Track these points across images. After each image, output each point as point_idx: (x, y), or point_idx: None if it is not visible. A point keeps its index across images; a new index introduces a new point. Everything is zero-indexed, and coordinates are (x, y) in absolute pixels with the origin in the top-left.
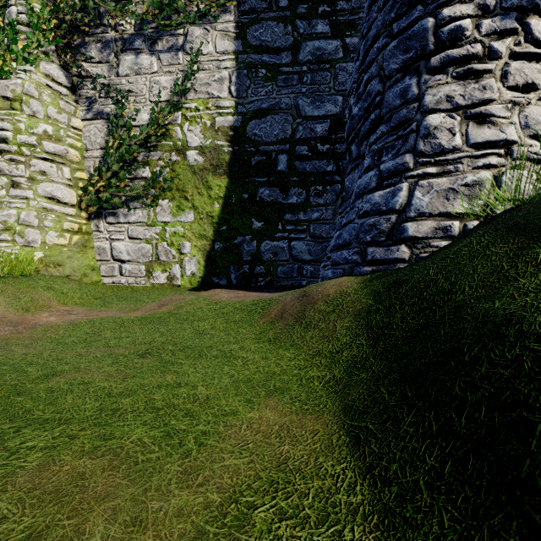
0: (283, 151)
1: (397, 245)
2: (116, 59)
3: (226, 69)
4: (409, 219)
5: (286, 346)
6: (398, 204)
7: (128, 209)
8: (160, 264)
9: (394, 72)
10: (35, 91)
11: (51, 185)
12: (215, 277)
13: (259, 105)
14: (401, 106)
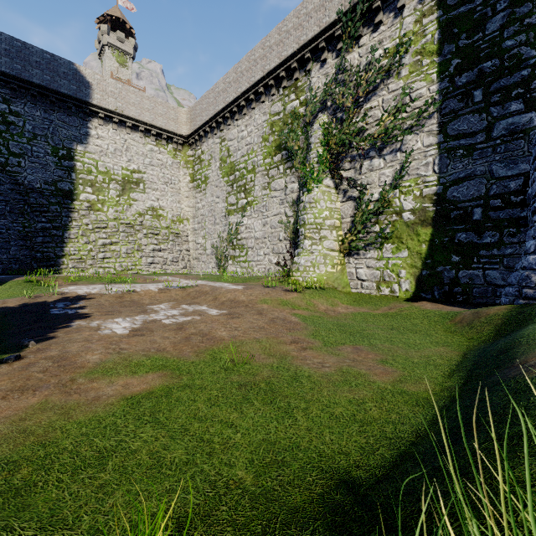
0: (478, 205)
1: None
2: (359, 165)
3: (431, 156)
4: None
5: (458, 335)
6: None
7: (366, 250)
8: (385, 282)
9: None
10: (321, 196)
11: (328, 241)
12: (422, 293)
13: (457, 175)
14: None
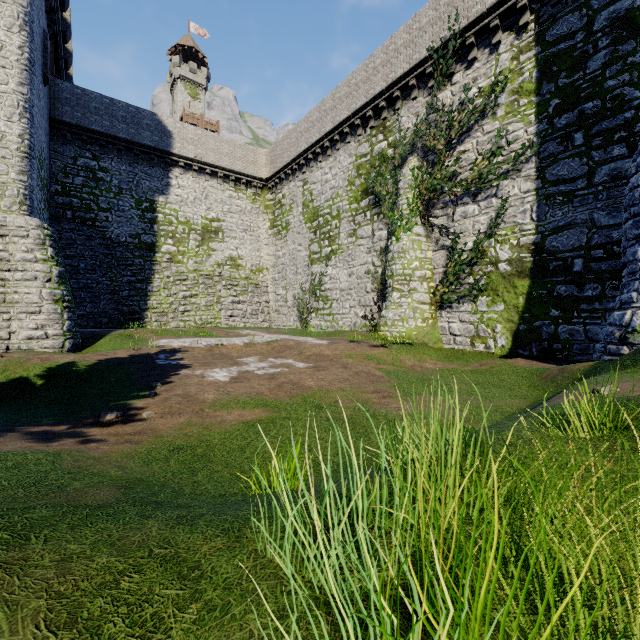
0: (578, 256)
1: (622, 346)
2: (451, 212)
3: (528, 203)
4: (628, 332)
5: (540, 389)
6: (624, 323)
7: (459, 303)
8: (479, 338)
9: (630, 238)
10: (411, 245)
11: (418, 294)
12: (519, 349)
13: (556, 224)
14: (633, 261)
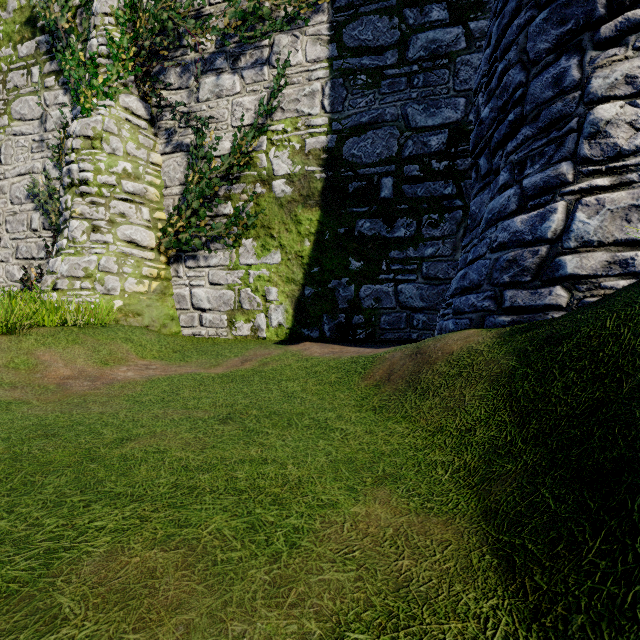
0: (388, 173)
1: (549, 287)
2: (196, 83)
3: (319, 80)
4: (567, 251)
5: (397, 417)
6: (550, 232)
7: (208, 251)
8: (243, 313)
9: (543, 53)
10: (114, 127)
11: (131, 228)
12: (305, 328)
13: (358, 119)
14: (553, 99)
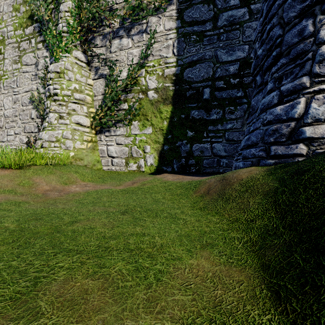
0: (207, 86)
1: (296, 144)
2: (109, 43)
3: (171, 39)
4: (306, 124)
5: (212, 213)
6: (296, 114)
7: (115, 127)
8: (133, 158)
9: (292, 18)
10: (70, 67)
11: (78, 116)
12: (164, 166)
13: (192, 58)
14: (298, 43)
